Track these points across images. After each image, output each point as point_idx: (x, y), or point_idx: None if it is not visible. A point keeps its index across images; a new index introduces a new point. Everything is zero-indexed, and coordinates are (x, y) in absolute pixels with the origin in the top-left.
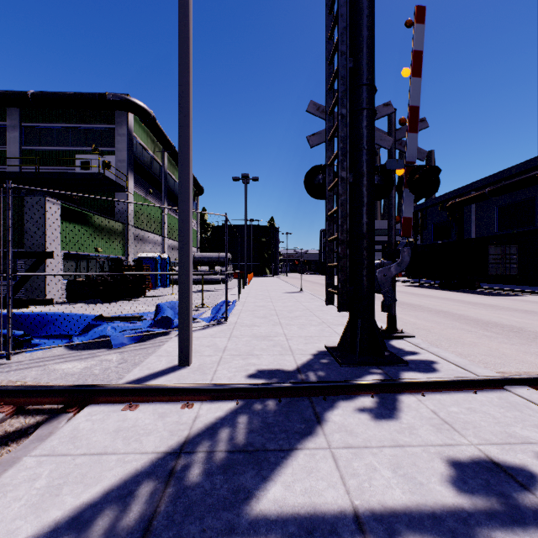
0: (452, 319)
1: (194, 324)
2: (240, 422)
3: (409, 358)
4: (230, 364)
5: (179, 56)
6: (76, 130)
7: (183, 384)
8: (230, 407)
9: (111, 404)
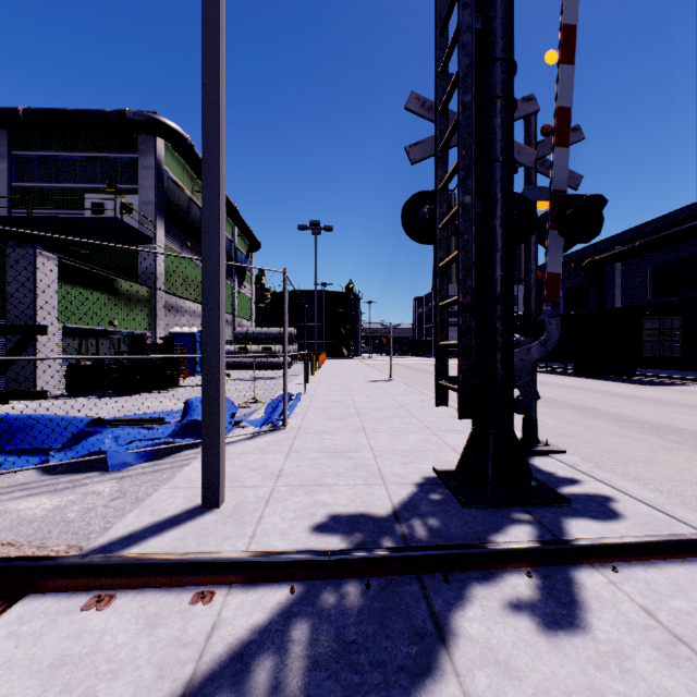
0: (606, 419)
1: (238, 429)
2: (296, 639)
3: (569, 491)
4: (286, 503)
5: (203, 7)
6: (86, 161)
7: (198, 554)
8: (279, 600)
9: (66, 594)
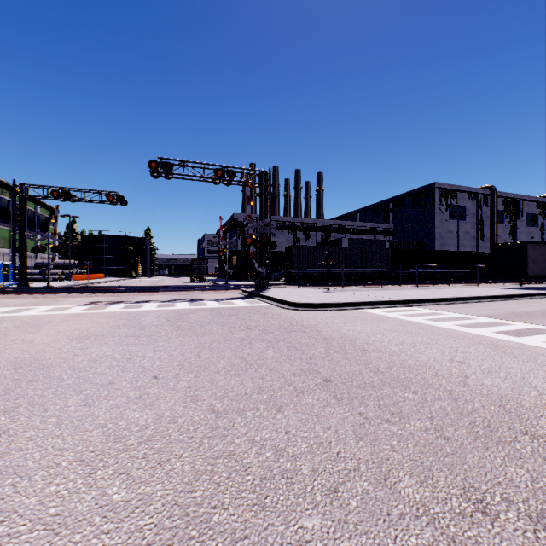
0: None
1: None
2: None
3: None
4: None
5: None
6: None
7: None
8: None
9: None
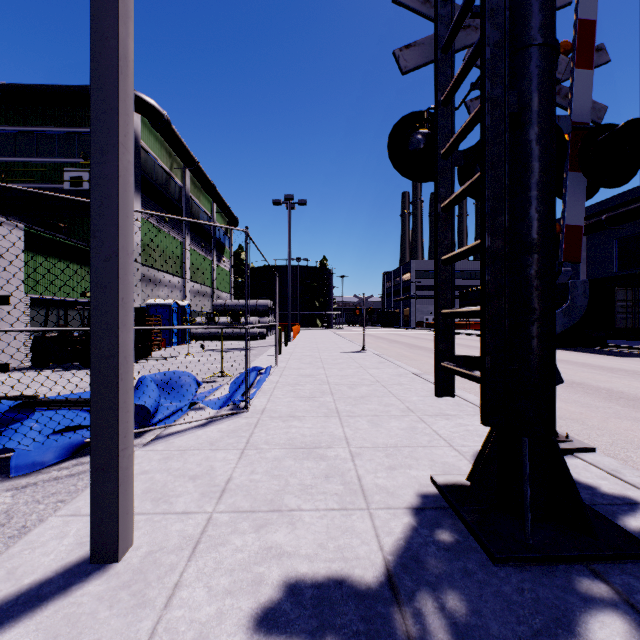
0: (602, 397)
1: (193, 413)
2: None
3: (637, 525)
4: (222, 552)
5: None
6: (64, 136)
7: None
8: None
9: None
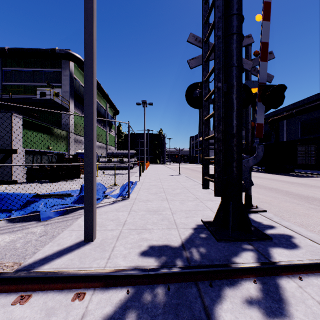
0: (282, 194)
1: (106, 199)
2: None
3: (270, 232)
4: (127, 239)
5: None
6: (37, 72)
7: (78, 271)
8: (120, 298)
9: (5, 294)
